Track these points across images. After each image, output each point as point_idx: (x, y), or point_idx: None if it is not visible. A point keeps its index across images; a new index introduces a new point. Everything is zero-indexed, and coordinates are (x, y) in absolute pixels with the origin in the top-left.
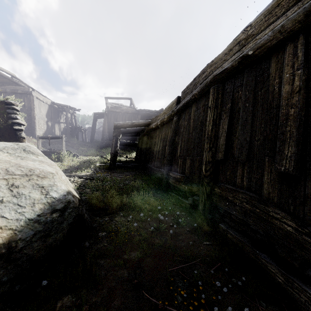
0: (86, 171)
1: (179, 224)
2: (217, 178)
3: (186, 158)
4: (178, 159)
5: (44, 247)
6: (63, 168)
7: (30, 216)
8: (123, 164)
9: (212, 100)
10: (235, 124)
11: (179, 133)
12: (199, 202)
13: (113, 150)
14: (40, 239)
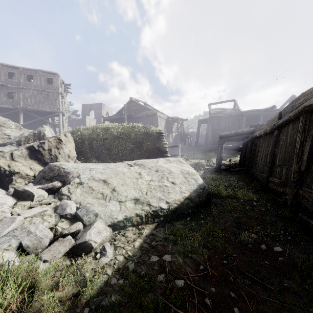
0: (199, 172)
1: (268, 211)
2: (302, 184)
3: (283, 167)
4: (276, 167)
5: (199, 200)
6: None
7: (193, 189)
8: (227, 168)
9: (300, 126)
10: None
11: (278, 146)
12: (288, 200)
13: (218, 156)
14: (197, 197)
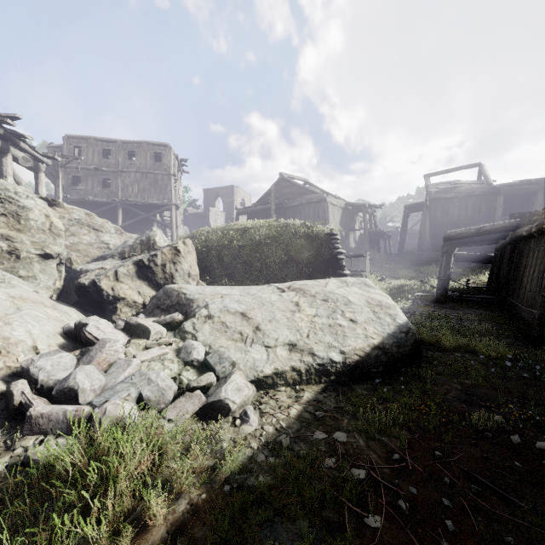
0: (403, 303)
1: (537, 379)
2: None
3: None
4: None
5: (398, 352)
6: None
7: (388, 332)
8: (460, 296)
9: None
10: None
11: None
12: None
13: (442, 274)
14: (395, 347)
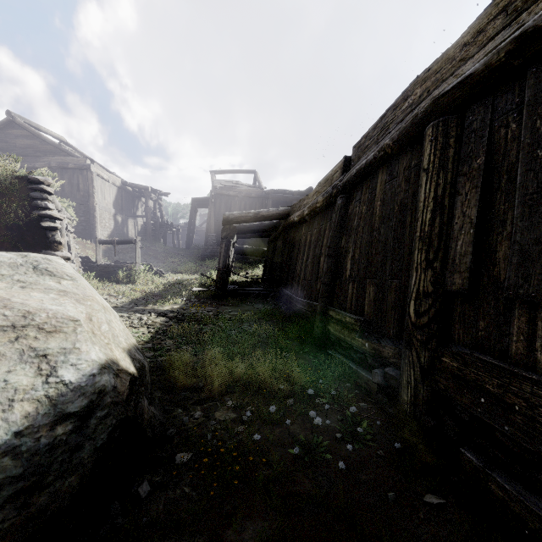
0: (173, 303)
1: (357, 436)
2: (449, 333)
3: (365, 281)
4: (346, 283)
5: (22, 521)
6: (133, 297)
7: None
8: (240, 289)
9: (431, 153)
10: (500, 203)
11: (348, 231)
12: (401, 384)
13: (222, 263)
14: (12, 501)
